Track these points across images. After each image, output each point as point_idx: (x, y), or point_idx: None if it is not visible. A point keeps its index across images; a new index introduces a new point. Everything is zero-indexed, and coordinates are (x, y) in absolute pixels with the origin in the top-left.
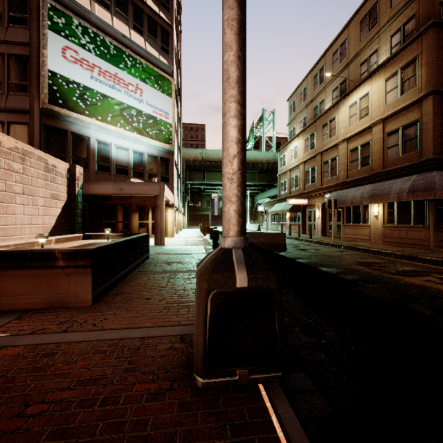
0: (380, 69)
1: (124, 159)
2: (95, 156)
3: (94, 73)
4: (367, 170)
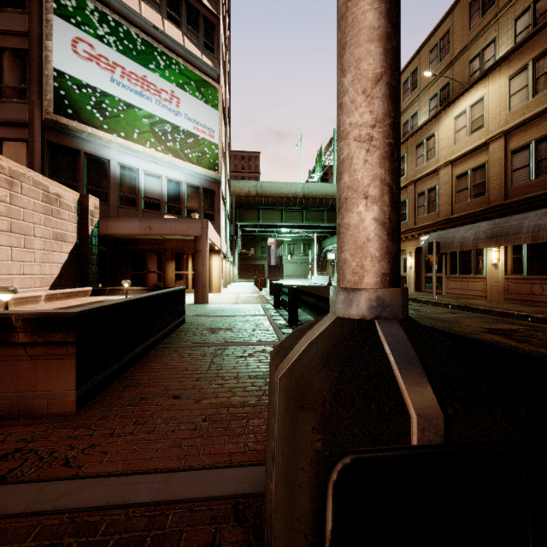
0: (501, 64)
1: (156, 190)
2: (116, 185)
3: (115, 75)
4: (481, 202)
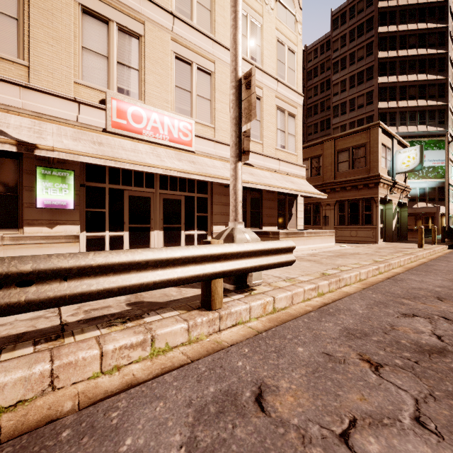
0: None
1: (414, 193)
2: None
3: None
4: None
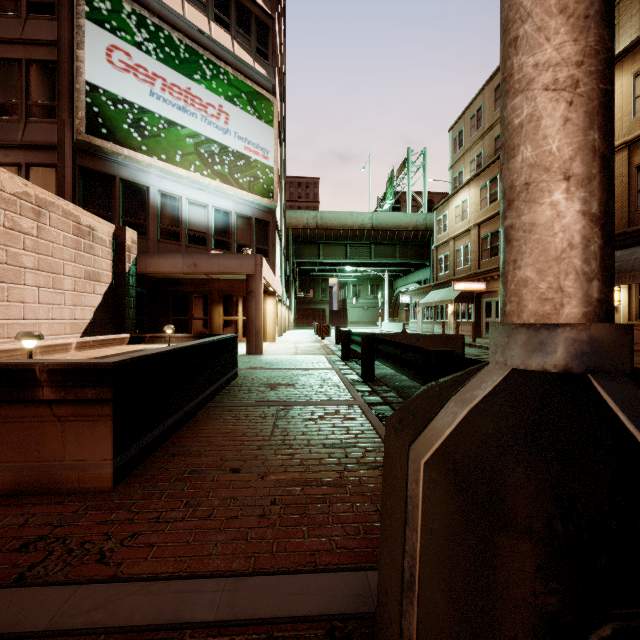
0: (623, 58)
1: (201, 221)
2: (156, 215)
3: (155, 88)
4: None
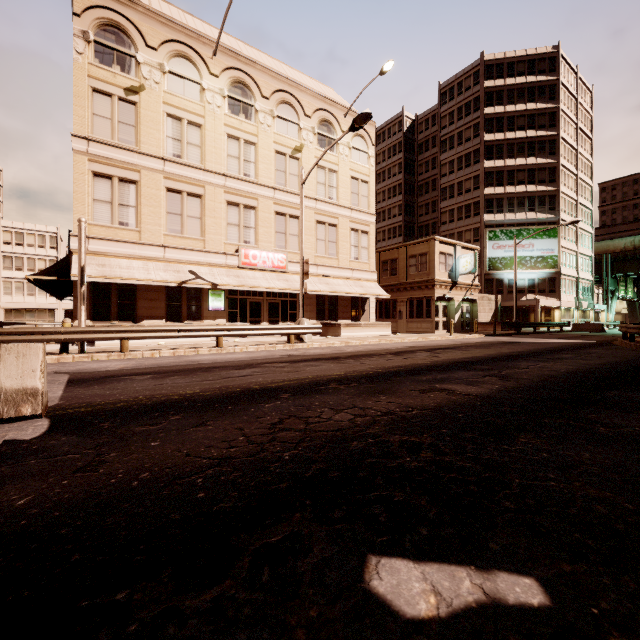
0: None
1: (522, 285)
2: (506, 287)
3: (506, 249)
4: None
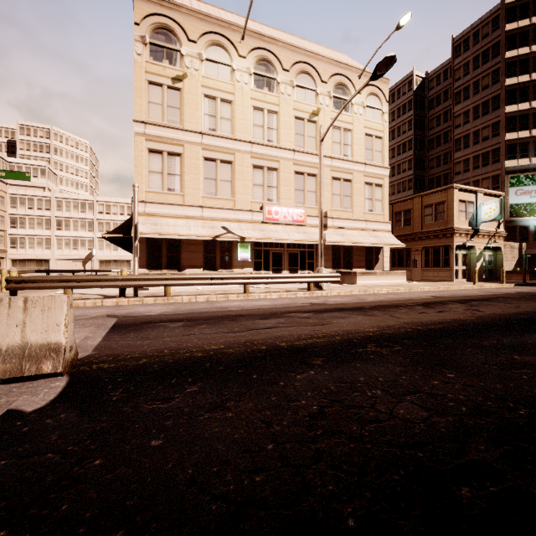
0: None
1: None
2: (532, 234)
3: (531, 194)
4: None
